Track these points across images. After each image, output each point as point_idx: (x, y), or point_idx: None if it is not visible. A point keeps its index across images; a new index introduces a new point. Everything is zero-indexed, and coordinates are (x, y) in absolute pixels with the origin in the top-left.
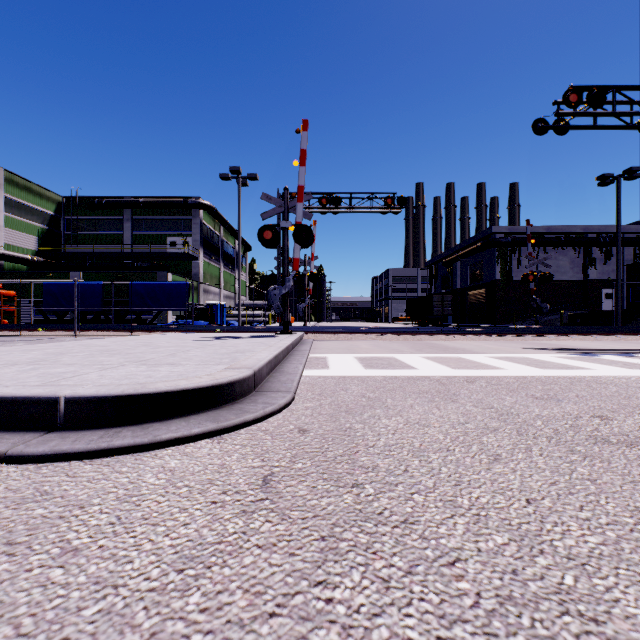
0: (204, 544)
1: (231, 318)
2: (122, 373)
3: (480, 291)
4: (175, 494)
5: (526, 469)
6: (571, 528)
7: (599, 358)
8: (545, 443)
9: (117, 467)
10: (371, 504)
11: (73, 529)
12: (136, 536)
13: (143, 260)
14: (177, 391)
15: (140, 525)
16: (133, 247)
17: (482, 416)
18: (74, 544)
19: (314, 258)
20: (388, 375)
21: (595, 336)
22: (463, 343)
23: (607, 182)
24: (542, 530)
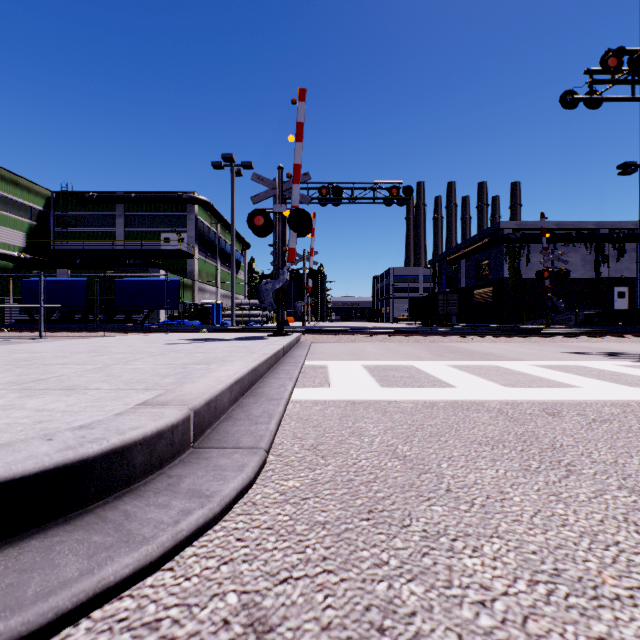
0: None
1: (228, 318)
2: None
3: (486, 290)
4: None
5: None
6: None
7: None
8: None
9: None
10: None
11: None
12: None
13: (136, 257)
14: None
15: None
16: (126, 244)
17: None
18: None
19: (313, 253)
20: (418, 399)
21: (631, 337)
22: (485, 346)
23: (629, 171)
24: None
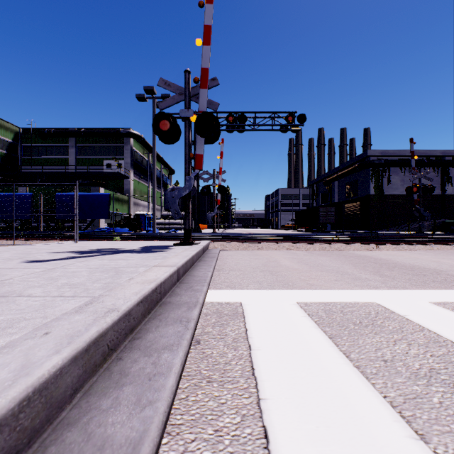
0: None
1: (157, 225)
2: None
3: (355, 204)
4: None
5: None
6: None
7: None
8: None
9: None
10: None
11: None
12: None
13: (84, 179)
14: None
15: None
16: (77, 168)
17: None
18: None
19: (222, 172)
20: None
21: None
22: (403, 256)
23: None
24: None
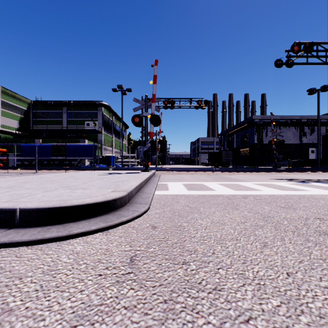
0: (91, 306)
1: (118, 163)
2: (55, 194)
3: (246, 149)
4: (77, 269)
5: (283, 252)
6: (317, 294)
7: (311, 184)
8: (291, 235)
9: (46, 251)
10: (194, 276)
11: (12, 294)
12: (50, 300)
13: (73, 133)
14: (84, 205)
15: (53, 291)
16: (67, 126)
17: (253, 218)
18: (10, 306)
19: (161, 132)
20: (200, 194)
21: (307, 172)
22: (238, 176)
23: (312, 92)
24: (300, 295)
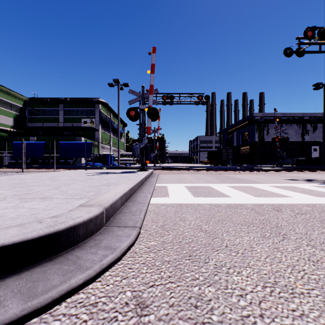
0: None
1: (116, 161)
2: None
3: (247, 147)
4: None
5: None
6: None
7: None
8: None
9: None
10: None
11: None
12: None
13: (69, 131)
14: None
15: None
16: (64, 124)
17: None
18: None
19: (159, 129)
20: (212, 203)
21: (319, 171)
22: (246, 176)
23: (318, 87)
24: None
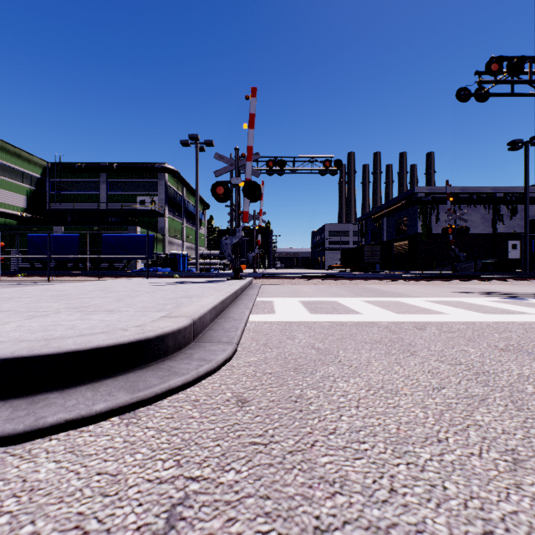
0: None
1: (192, 266)
2: (46, 323)
3: (404, 242)
4: None
5: None
6: None
7: (531, 302)
8: None
9: None
10: None
11: None
12: None
13: (116, 216)
14: (87, 350)
15: None
16: (108, 205)
17: (456, 376)
18: None
19: (262, 213)
20: (334, 321)
21: (512, 281)
22: (396, 287)
23: (516, 147)
24: None
